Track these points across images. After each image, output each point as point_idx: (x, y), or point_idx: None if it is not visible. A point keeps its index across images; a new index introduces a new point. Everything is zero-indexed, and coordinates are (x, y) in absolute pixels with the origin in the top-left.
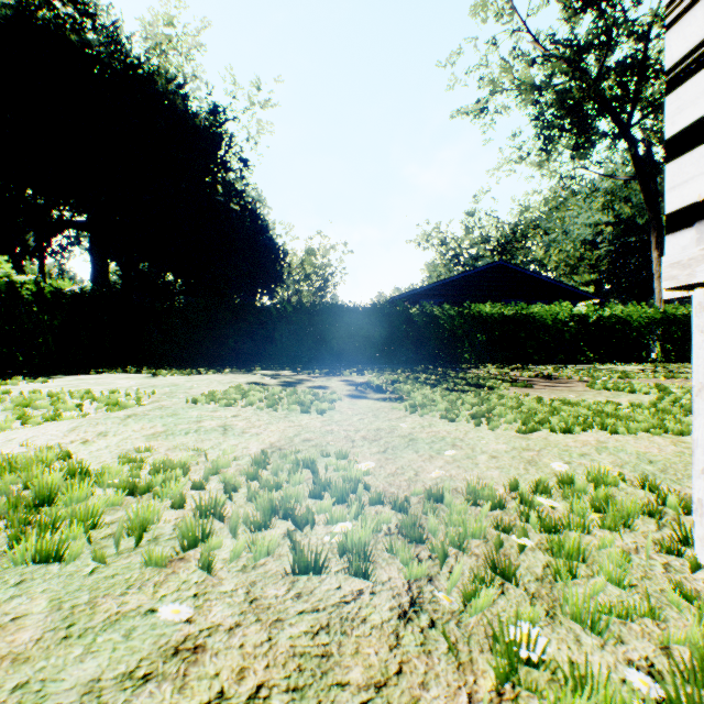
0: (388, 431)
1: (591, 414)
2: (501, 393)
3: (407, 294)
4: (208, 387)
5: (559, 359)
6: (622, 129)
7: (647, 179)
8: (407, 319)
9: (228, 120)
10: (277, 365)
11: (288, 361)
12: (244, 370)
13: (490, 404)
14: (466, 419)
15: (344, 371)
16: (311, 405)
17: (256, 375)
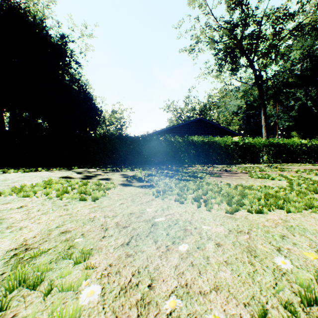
0: (138, 216)
1: (264, 195)
2: (207, 181)
3: (159, 131)
4: (29, 181)
5: (227, 162)
6: (250, 63)
7: (260, 85)
8: (158, 143)
9: (69, 41)
10: (89, 166)
11: (97, 163)
12: (67, 168)
13: (203, 189)
14: (191, 202)
15: (124, 169)
16: (92, 193)
17: (71, 172)
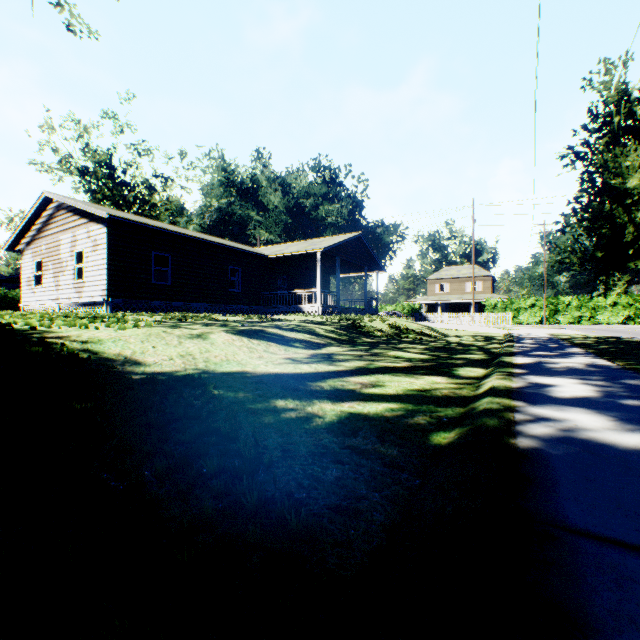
0: None
1: None
2: None
3: None
4: None
5: None
6: None
7: None
8: None
9: None
10: None
11: None
12: None
13: None
14: None
15: None
16: None
17: None
